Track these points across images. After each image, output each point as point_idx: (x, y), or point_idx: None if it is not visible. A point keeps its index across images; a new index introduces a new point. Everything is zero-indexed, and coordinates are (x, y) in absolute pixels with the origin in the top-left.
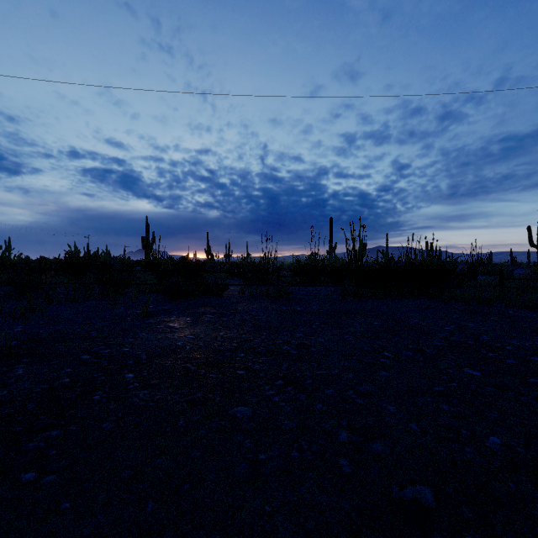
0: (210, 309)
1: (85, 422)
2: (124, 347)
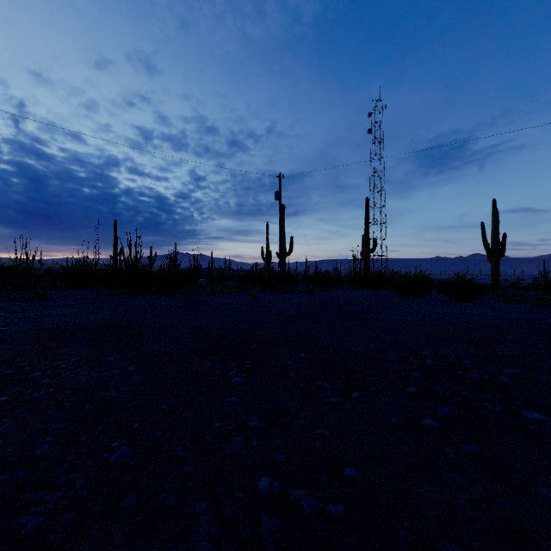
0: None
1: None
2: None
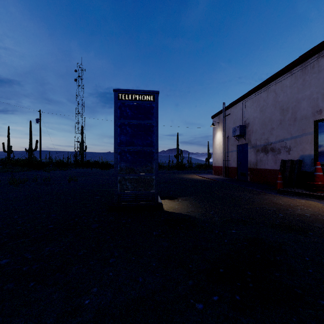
0: None
1: None
2: None
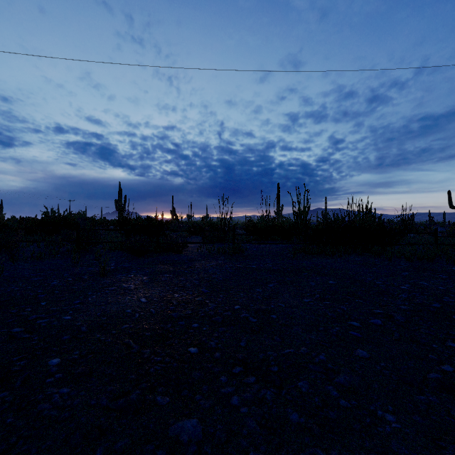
0: (169, 267)
1: None
2: (67, 315)
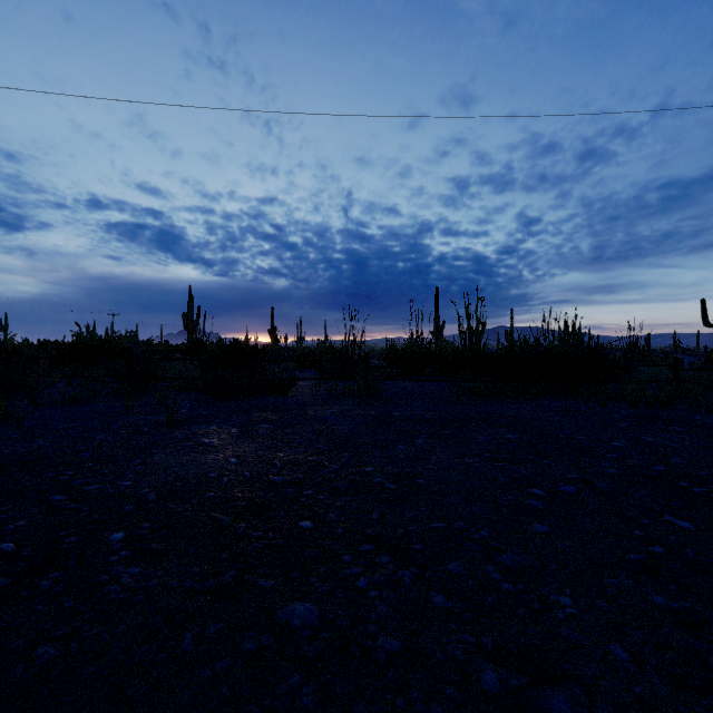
0: (268, 415)
1: (6, 642)
2: (125, 479)
